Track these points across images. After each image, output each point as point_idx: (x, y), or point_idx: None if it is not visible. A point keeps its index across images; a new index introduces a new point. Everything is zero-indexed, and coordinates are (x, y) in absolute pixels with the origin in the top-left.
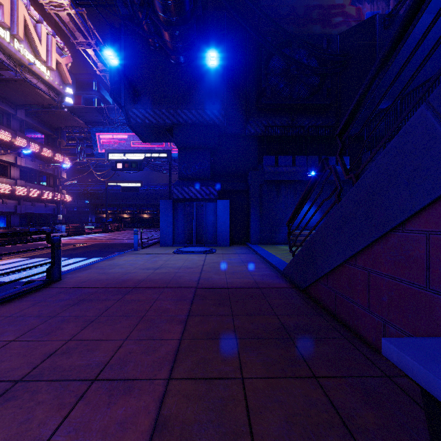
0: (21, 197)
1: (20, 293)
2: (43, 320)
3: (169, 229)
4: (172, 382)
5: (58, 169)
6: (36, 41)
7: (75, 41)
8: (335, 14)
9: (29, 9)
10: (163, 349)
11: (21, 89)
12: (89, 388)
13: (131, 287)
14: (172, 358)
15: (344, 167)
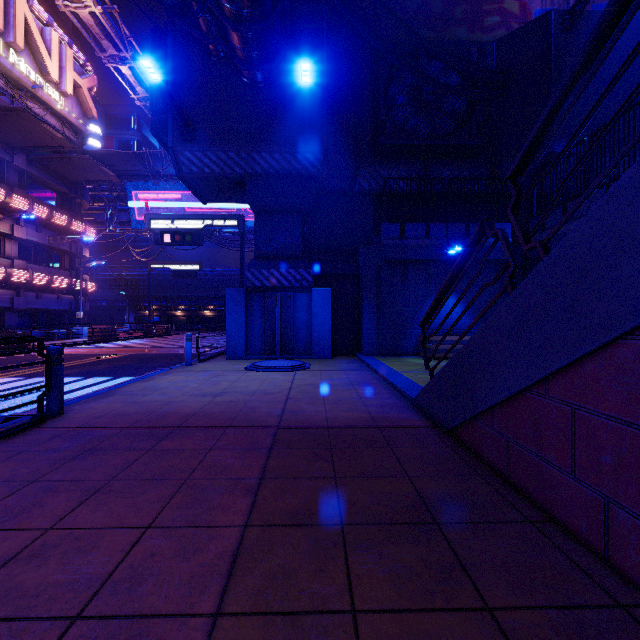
0: (20, 285)
1: None
2: (13, 489)
3: (239, 332)
4: (222, 621)
5: (78, 244)
6: (43, 53)
7: (102, 54)
8: (488, 11)
9: (32, 6)
10: (213, 547)
11: (19, 124)
12: (62, 637)
13: (173, 427)
14: (227, 567)
15: (521, 230)
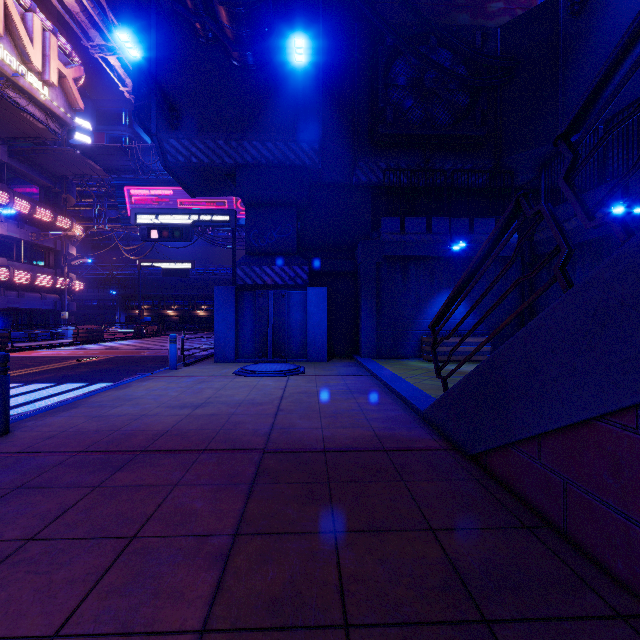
0: None
1: None
2: None
3: (229, 333)
4: None
5: (63, 241)
6: (25, 39)
7: (89, 44)
8: None
9: None
10: None
11: None
12: None
13: (137, 451)
14: None
15: (579, 203)
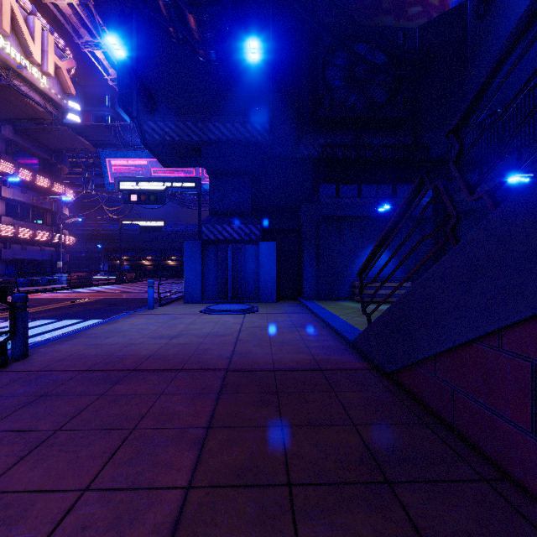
0: (7, 238)
1: None
2: None
3: (196, 280)
4: None
5: (58, 203)
6: (27, 38)
7: (79, 41)
8: (412, 2)
9: None
10: (151, 517)
11: (5, 99)
12: None
13: (129, 370)
14: None
15: (464, 181)
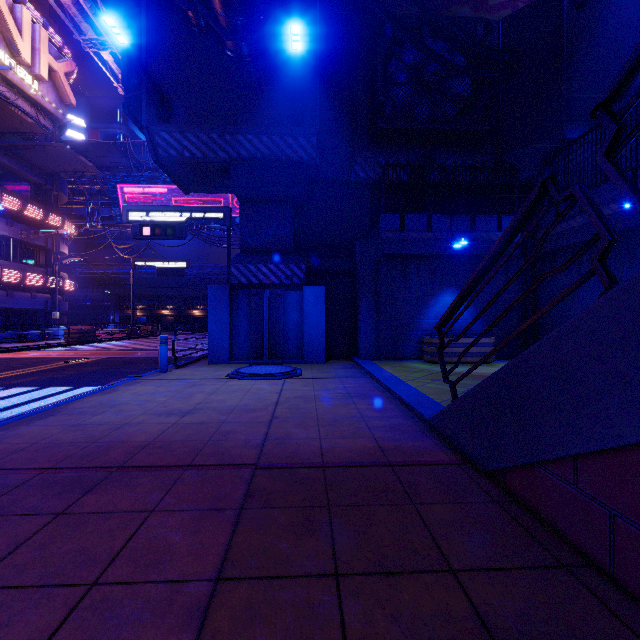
0: None
1: None
2: None
3: (223, 334)
4: None
5: (54, 239)
6: (14, 32)
7: (81, 38)
8: None
9: None
10: None
11: None
12: None
13: (113, 467)
14: None
15: (626, 182)
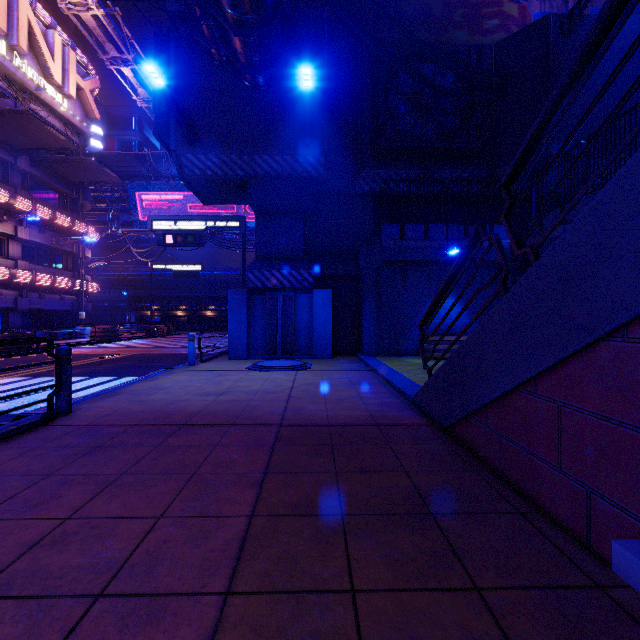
0: (23, 286)
1: (2, 434)
2: (31, 482)
3: (241, 333)
4: (233, 599)
5: (80, 245)
6: (47, 55)
7: (105, 56)
8: (488, 14)
9: (35, 9)
10: (221, 535)
11: (22, 126)
12: (87, 612)
13: (179, 425)
14: (235, 552)
15: (513, 236)
